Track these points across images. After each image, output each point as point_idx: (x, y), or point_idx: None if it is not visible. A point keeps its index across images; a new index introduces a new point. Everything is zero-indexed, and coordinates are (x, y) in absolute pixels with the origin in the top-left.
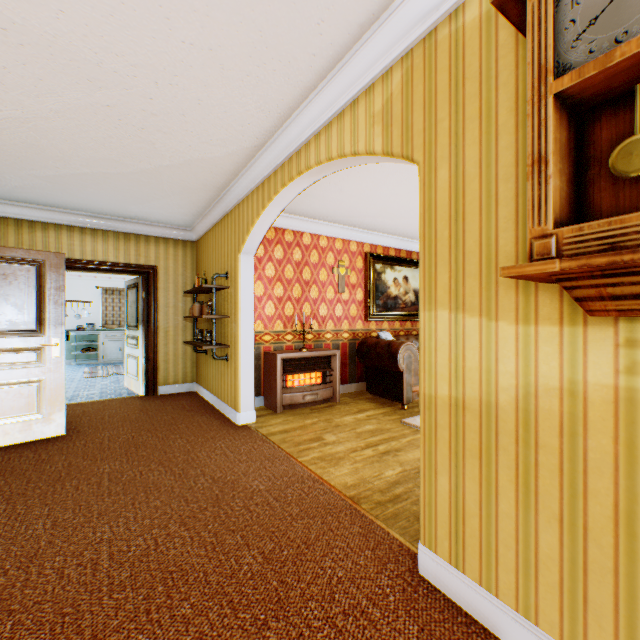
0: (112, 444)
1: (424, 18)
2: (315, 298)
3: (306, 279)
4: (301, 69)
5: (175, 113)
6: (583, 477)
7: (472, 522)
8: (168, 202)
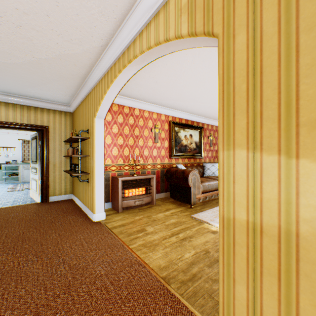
0: (6, 239)
1: None
2: (141, 145)
3: (136, 134)
4: None
5: (41, 13)
6: None
7: None
8: (51, 86)
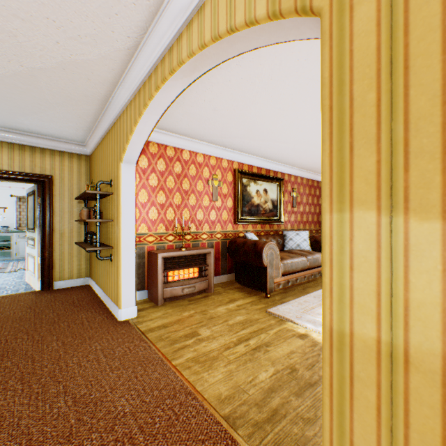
0: None
1: None
2: (193, 205)
3: (185, 189)
4: None
5: None
6: None
7: None
8: (55, 114)
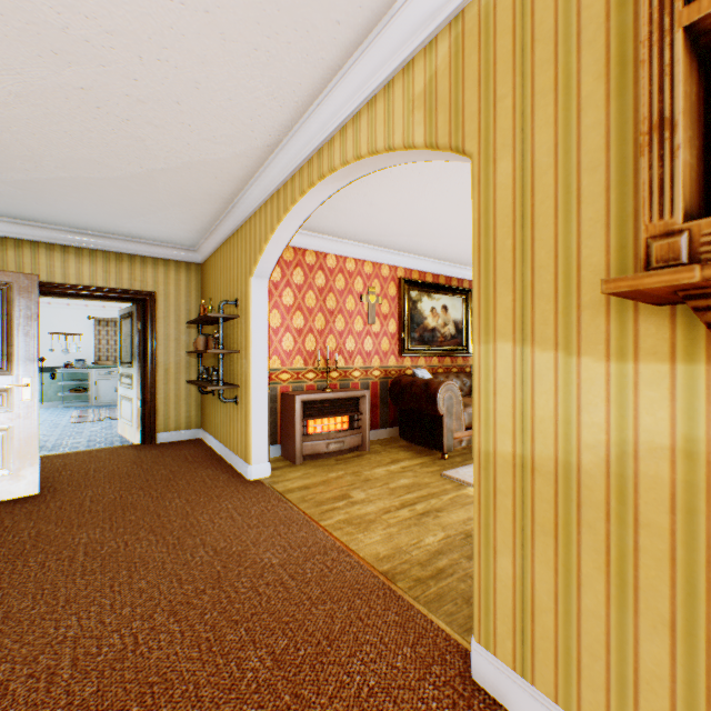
0: (94, 506)
1: None
2: (341, 330)
3: (330, 308)
4: (322, 42)
5: (167, 100)
6: (706, 570)
7: (544, 619)
8: (166, 216)
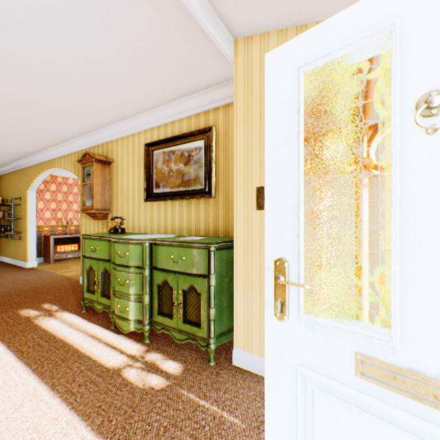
0: None
1: (80, 147)
2: (76, 209)
3: (71, 200)
4: (49, 143)
5: None
6: None
7: None
8: None
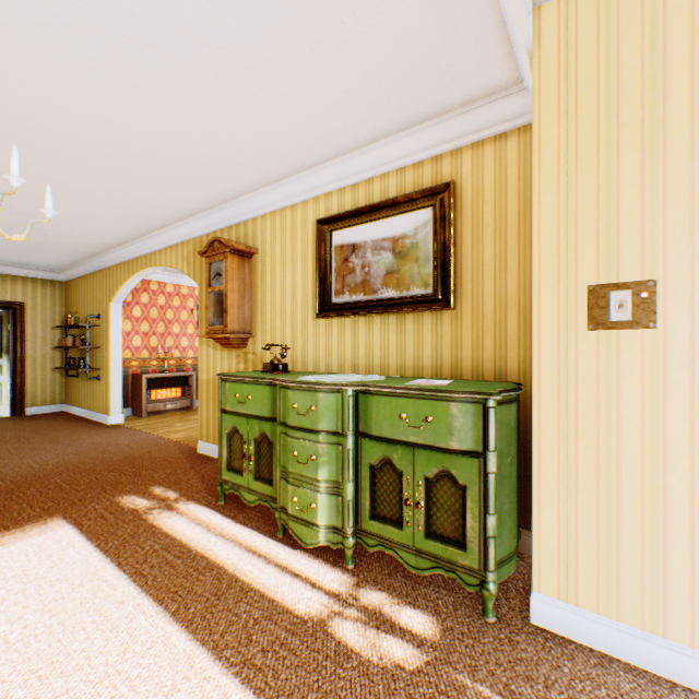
0: (4, 439)
1: (199, 231)
2: (178, 333)
3: (170, 318)
4: (148, 226)
5: (67, 227)
6: None
7: (212, 423)
8: (44, 256)
